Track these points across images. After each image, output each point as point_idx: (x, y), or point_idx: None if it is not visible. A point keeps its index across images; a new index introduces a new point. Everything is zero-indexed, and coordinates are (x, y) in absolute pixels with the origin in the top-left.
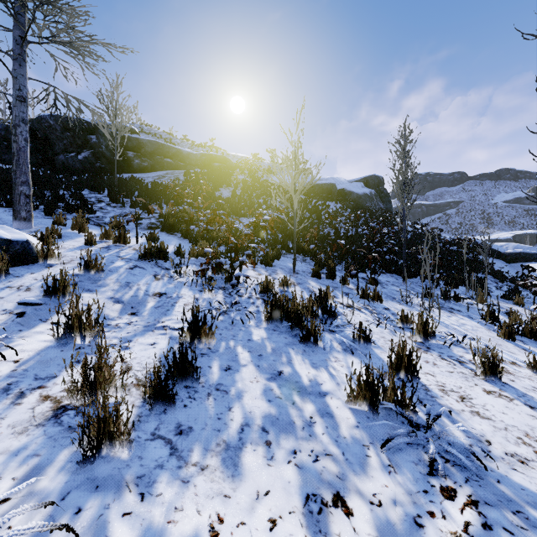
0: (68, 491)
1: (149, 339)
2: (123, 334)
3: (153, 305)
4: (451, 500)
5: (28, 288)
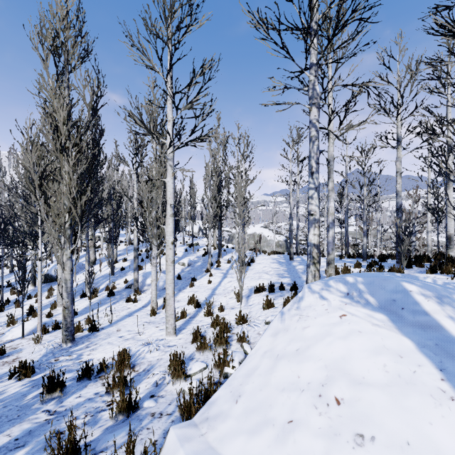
0: (133, 356)
1: (77, 401)
2: (90, 405)
3: (22, 450)
4: (59, 359)
5: (154, 415)
